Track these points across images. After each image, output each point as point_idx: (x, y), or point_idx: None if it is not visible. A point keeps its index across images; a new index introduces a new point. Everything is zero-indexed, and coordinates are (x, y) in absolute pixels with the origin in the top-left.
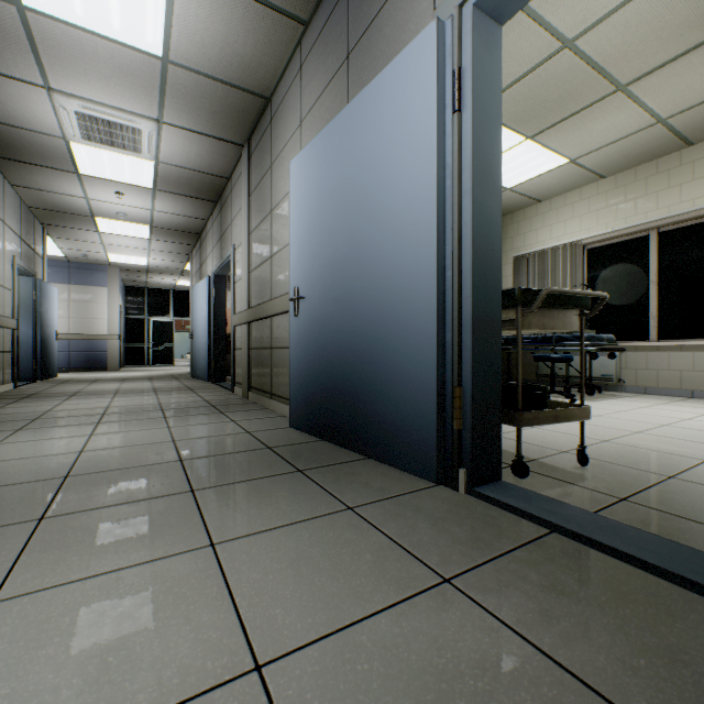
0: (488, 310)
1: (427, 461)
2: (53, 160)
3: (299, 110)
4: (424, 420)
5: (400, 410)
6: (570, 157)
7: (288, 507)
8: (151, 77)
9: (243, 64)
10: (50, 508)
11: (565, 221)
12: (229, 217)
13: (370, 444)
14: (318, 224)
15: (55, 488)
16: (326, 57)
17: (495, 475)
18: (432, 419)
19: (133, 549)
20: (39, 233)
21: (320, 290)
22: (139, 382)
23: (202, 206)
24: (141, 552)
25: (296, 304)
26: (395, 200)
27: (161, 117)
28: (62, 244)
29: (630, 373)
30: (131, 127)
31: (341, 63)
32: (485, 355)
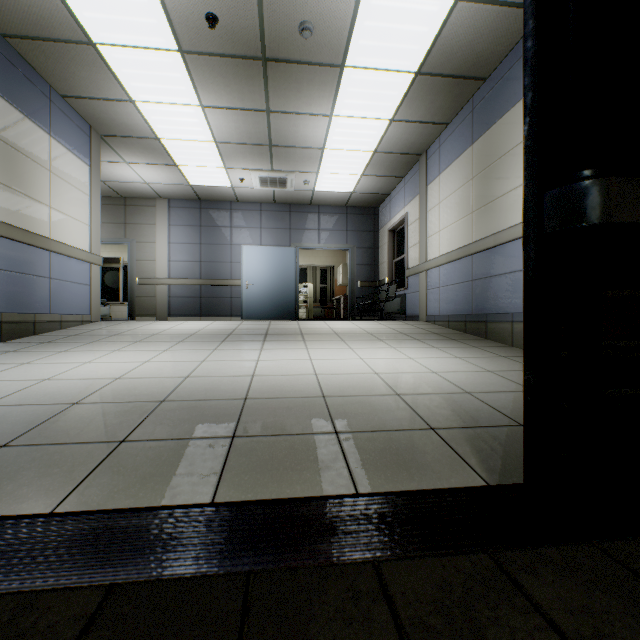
0: None
1: None
2: None
3: None
4: None
5: None
6: None
7: None
8: None
9: None
10: None
11: None
12: None
13: None
14: None
15: None
16: None
17: None
18: None
19: None
20: None
21: None
22: None
23: None
24: None
25: None
26: None
27: None
28: None
29: (115, 313)
30: None
31: None
32: None
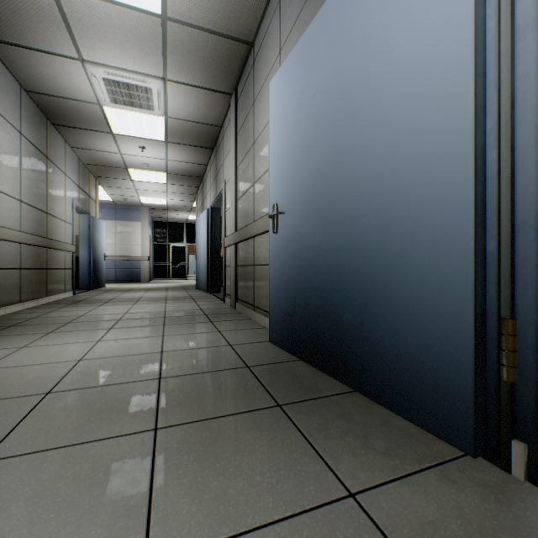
0: None
1: (455, 420)
2: (94, 123)
3: (278, 40)
4: (448, 362)
5: (407, 343)
6: None
7: (263, 480)
8: (154, 37)
9: (228, 10)
10: (1, 444)
11: None
12: (221, 158)
13: (361, 378)
14: (297, 136)
15: (27, 410)
16: None
17: None
18: (466, 363)
19: None
20: (92, 183)
21: (300, 204)
22: (157, 291)
23: (202, 153)
24: None
25: (275, 220)
26: (399, 75)
27: (165, 75)
28: (109, 191)
29: None
30: (144, 87)
31: None
32: None
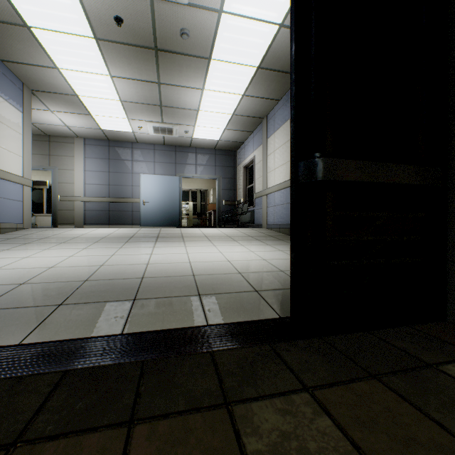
0: None
1: None
2: None
3: None
4: None
5: None
6: None
7: None
8: None
9: None
10: None
11: None
12: None
13: None
14: None
15: None
16: None
17: None
18: None
19: None
20: None
21: None
22: None
23: None
24: None
25: None
26: None
27: None
28: None
29: (39, 222)
30: None
31: None
32: None
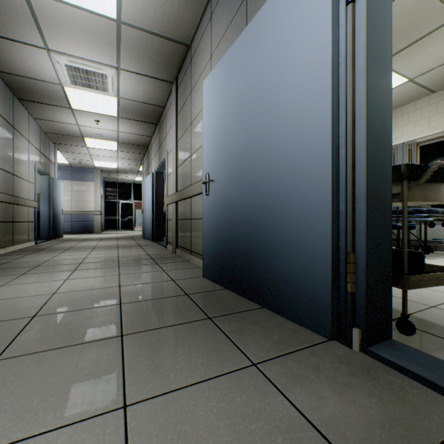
0: (380, 183)
1: (321, 318)
2: (55, 100)
3: (210, 47)
4: (317, 282)
5: (294, 271)
6: (409, 77)
7: (198, 360)
8: (110, 35)
9: (171, 20)
10: (7, 349)
11: (402, 126)
12: (164, 132)
13: (266, 297)
14: (224, 124)
15: (20, 328)
16: (229, 2)
17: (386, 334)
18: (327, 282)
19: (52, 407)
20: (52, 149)
21: (225, 175)
22: (110, 241)
23: (148, 127)
24: (58, 412)
25: (207, 186)
26: (289, 93)
27: (119, 65)
28: (66, 156)
29: None
30: (100, 73)
31: (241, 1)
32: (378, 225)
